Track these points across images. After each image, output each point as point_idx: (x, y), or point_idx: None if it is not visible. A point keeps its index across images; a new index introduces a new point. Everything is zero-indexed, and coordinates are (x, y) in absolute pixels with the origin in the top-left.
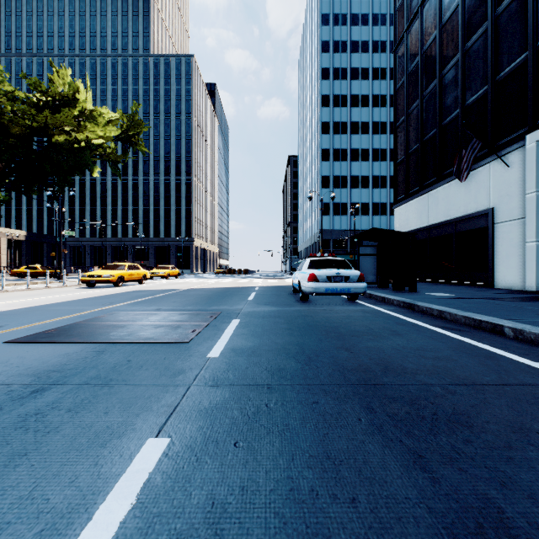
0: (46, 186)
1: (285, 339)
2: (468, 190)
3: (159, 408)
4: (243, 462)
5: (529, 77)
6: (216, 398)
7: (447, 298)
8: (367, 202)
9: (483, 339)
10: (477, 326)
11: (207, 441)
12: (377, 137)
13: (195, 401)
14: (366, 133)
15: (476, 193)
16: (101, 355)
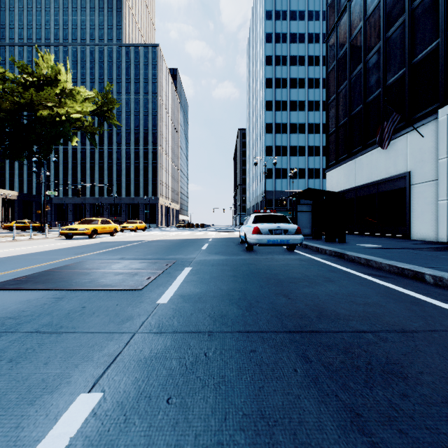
0: (32, 153)
1: (229, 286)
2: (389, 157)
3: (100, 357)
4: (173, 423)
5: (440, 60)
6: (158, 347)
7: (372, 248)
8: (303, 168)
9: (407, 286)
10: (400, 273)
11: (140, 397)
12: (312, 114)
13: (137, 349)
14: (303, 110)
15: (395, 159)
16: (59, 302)
